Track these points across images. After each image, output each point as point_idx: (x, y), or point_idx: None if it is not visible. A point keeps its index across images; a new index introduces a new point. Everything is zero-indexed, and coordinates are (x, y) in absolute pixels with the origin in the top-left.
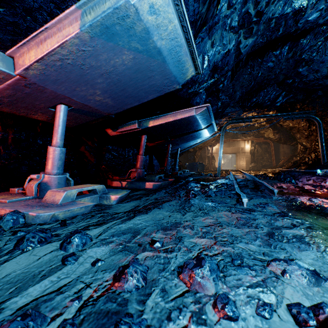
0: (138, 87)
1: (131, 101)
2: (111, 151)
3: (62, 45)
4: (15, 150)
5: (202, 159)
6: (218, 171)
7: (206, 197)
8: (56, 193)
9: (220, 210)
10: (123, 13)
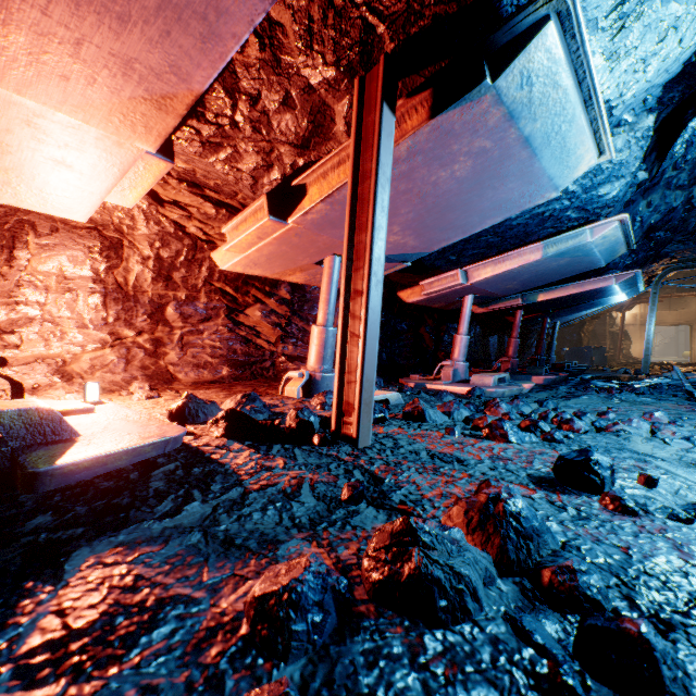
0: (556, 273)
1: (539, 283)
2: (450, 331)
3: (520, 266)
4: (379, 336)
5: (597, 339)
6: (644, 365)
7: (636, 394)
8: (483, 378)
9: (663, 403)
10: (580, 246)
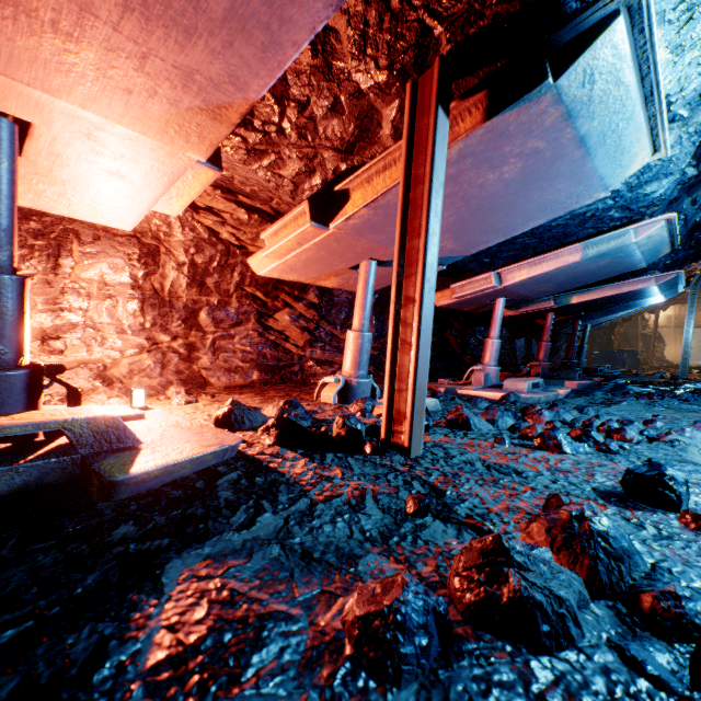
0: (594, 275)
1: (574, 285)
2: (476, 334)
3: (557, 268)
4: None
5: (628, 342)
6: (682, 369)
7: (679, 401)
8: (516, 383)
9: None
10: (623, 247)
